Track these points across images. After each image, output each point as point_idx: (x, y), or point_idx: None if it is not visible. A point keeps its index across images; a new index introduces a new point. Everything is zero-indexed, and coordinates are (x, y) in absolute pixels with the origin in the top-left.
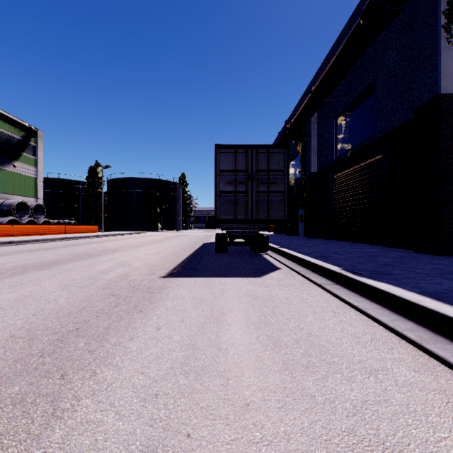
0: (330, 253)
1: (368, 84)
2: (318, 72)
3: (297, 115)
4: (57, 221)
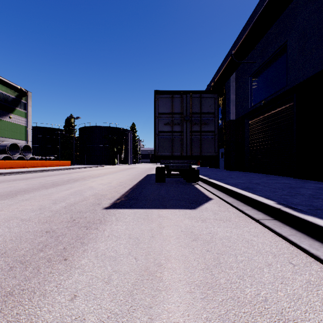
0: (253, 184)
1: (279, 46)
2: (237, 40)
3: (219, 75)
4: (41, 158)
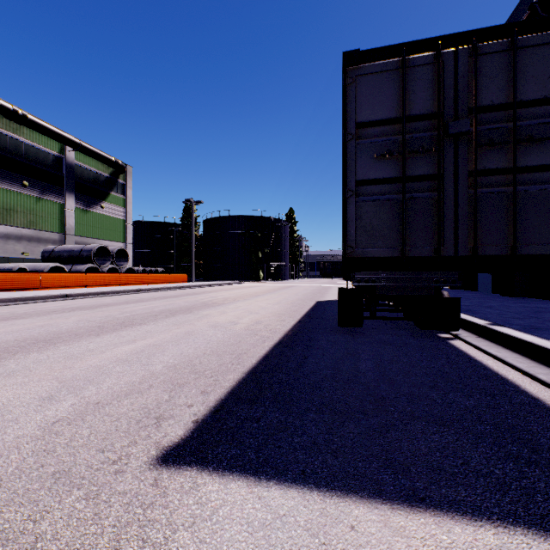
0: None
1: None
2: None
3: None
4: (143, 269)
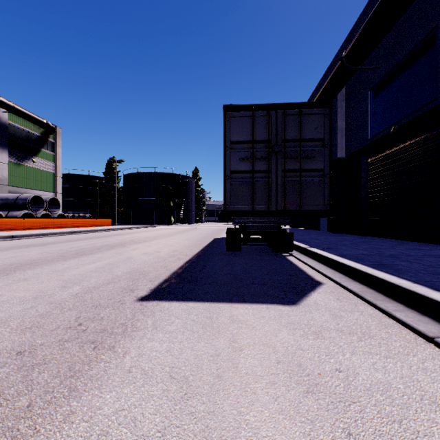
0: (388, 258)
1: (423, 37)
2: (350, 36)
3: (321, 91)
4: (72, 215)
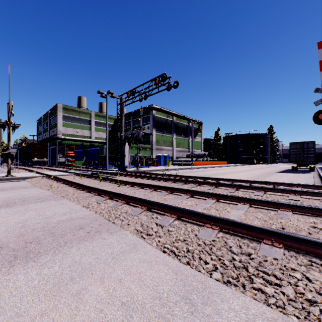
0: None
1: None
2: None
3: None
4: (211, 159)
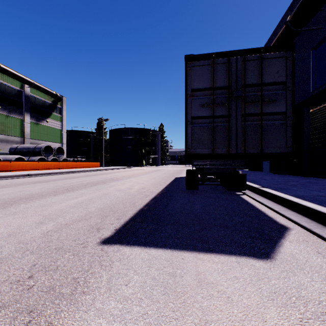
0: None
1: None
2: (293, 3)
3: None
4: (73, 159)
